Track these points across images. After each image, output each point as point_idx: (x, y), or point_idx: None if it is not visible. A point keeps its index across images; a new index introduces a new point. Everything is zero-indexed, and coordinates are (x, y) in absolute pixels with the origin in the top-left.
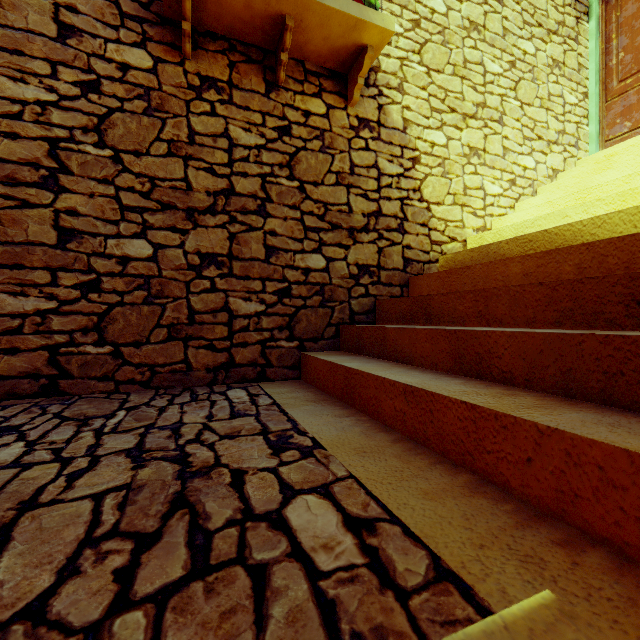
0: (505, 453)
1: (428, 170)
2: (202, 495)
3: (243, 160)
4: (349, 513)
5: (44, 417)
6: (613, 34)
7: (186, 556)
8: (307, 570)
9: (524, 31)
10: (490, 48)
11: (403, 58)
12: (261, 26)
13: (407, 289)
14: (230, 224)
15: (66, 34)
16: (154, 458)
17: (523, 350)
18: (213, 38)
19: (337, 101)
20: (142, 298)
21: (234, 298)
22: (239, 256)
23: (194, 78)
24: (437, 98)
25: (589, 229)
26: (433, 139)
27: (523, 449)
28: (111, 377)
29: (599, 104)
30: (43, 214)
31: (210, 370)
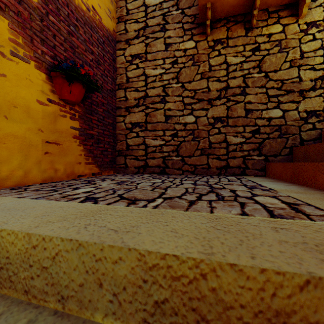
0: None
1: None
2: (219, 192)
3: (233, 71)
4: (285, 201)
5: (163, 177)
6: None
7: (216, 198)
8: (261, 205)
9: None
10: None
11: None
12: (243, 3)
13: None
14: (227, 102)
15: (167, 47)
16: (200, 185)
17: None
18: (219, 21)
19: (290, 20)
20: (191, 138)
21: (229, 136)
22: (231, 116)
23: (211, 43)
24: None
25: None
26: None
27: None
28: (181, 169)
29: None
30: (161, 112)
31: (218, 168)
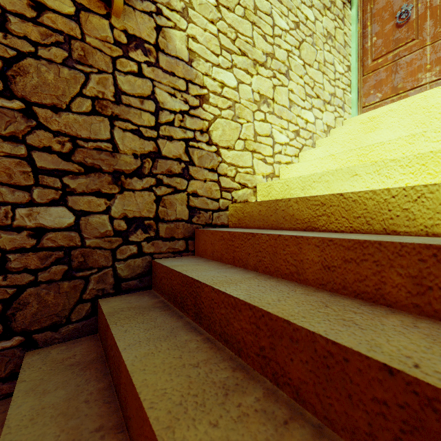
0: None
1: (217, 111)
2: None
3: None
4: None
5: None
6: (368, 22)
7: None
8: None
9: None
10: (278, 3)
11: None
12: None
13: (193, 241)
14: None
15: None
16: None
17: None
18: None
19: (94, 3)
20: None
21: None
22: None
23: None
24: (227, 36)
25: (400, 202)
26: (223, 79)
27: None
28: None
29: (358, 77)
30: None
31: None
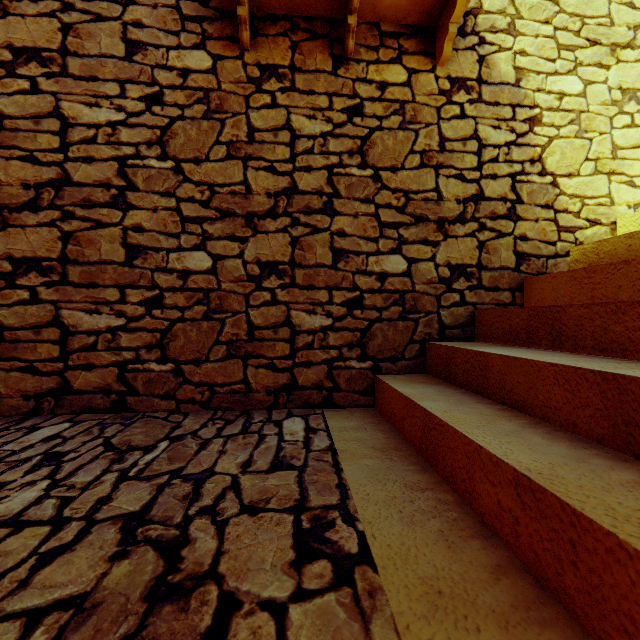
0: None
1: (553, 131)
2: None
3: (307, 152)
4: None
5: (94, 442)
6: None
7: None
8: None
9: None
10: None
11: None
12: None
13: (521, 294)
14: (292, 227)
15: (133, 51)
16: (146, 539)
17: None
18: (274, 20)
19: (422, 63)
20: (202, 313)
21: (296, 311)
22: (302, 263)
23: (253, 69)
24: (568, 31)
25: None
26: (561, 88)
27: None
28: (173, 395)
29: None
30: (113, 233)
31: (270, 392)
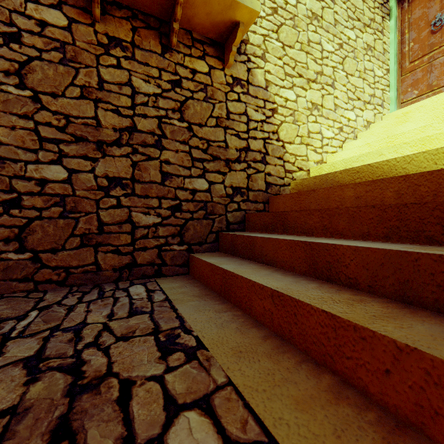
0: (364, 361)
1: (283, 118)
2: (87, 418)
3: (143, 104)
4: (229, 435)
5: None
6: (406, 30)
7: None
8: None
9: (348, 23)
10: (326, 33)
11: (265, 35)
12: (157, 0)
13: (268, 205)
14: (133, 154)
15: None
16: (50, 368)
17: (366, 262)
18: (119, 7)
19: (217, 63)
20: (58, 213)
21: (136, 212)
22: (140, 179)
23: (103, 37)
24: (289, 66)
25: (401, 164)
26: (286, 96)
27: (381, 361)
28: (31, 278)
29: (397, 77)
30: None
31: (116, 270)
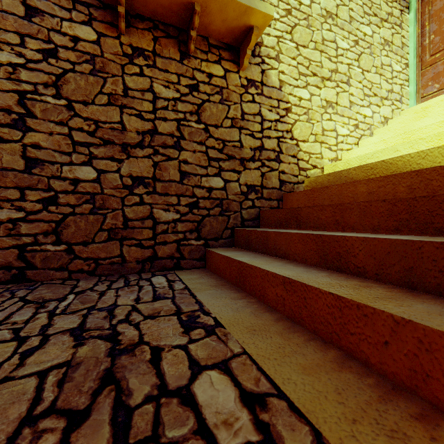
0: (366, 336)
1: (297, 117)
2: (127, 371)
3: (163, 109)
4: (244, 388)
5: (12, 300)
6: (426, 22)
7: (109, 434)
8: None
9: (364, 19)
10: (341, 30)
11: (279, 36)
12: (177, 11)
13: (282, 202)
14: (154, 155)
15: (31, 14)
16: (92, 337)
17: (374, 251)
18: (141, 19)
19: (232, 67)
20: (89, 209)
21: (157, 209)
22: (161, 178)
23: (127, 48)
24: (303, 65)
25: (415, 160)
26: (300, 95)
27: (381, 334)
28: (65, 268)
29: (416, 71)
30: (14, 147)
31: (139, 262)
